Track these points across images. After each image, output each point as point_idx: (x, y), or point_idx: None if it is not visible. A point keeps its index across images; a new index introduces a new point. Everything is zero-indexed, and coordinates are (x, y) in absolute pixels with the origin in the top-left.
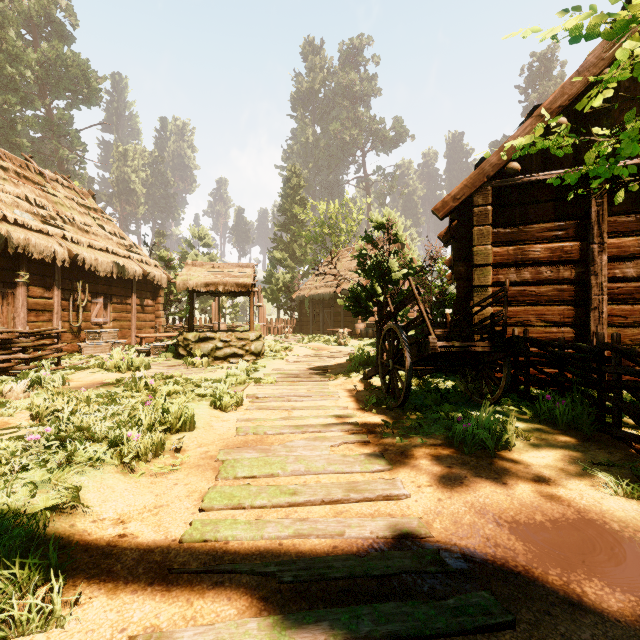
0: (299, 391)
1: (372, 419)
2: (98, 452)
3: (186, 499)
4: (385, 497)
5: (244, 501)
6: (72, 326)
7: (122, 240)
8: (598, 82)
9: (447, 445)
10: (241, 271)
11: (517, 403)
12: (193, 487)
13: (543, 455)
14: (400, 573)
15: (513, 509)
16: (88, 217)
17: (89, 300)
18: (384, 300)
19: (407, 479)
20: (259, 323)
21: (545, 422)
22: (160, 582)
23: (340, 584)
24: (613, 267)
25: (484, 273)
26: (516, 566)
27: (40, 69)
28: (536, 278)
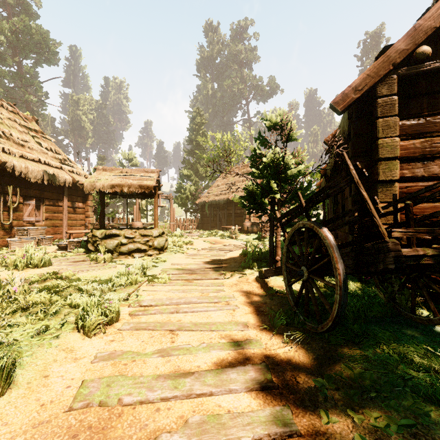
0: (192, 294)
1: (286, 354)
2: None
3: None
4: None
5: None
6: (3, 224)
7: (57, 155)
8: None
9: None
10: (146, 175)
11: None
12: None
13: None
14: None
15: None
16: (27, 135)
17: (21, 202)
18: (279, 198)
19: None
20: (170, 222)
21: None
22: None
23: None
24: None
25: (390, 167)
26: None
27: (12, 36)
28: None
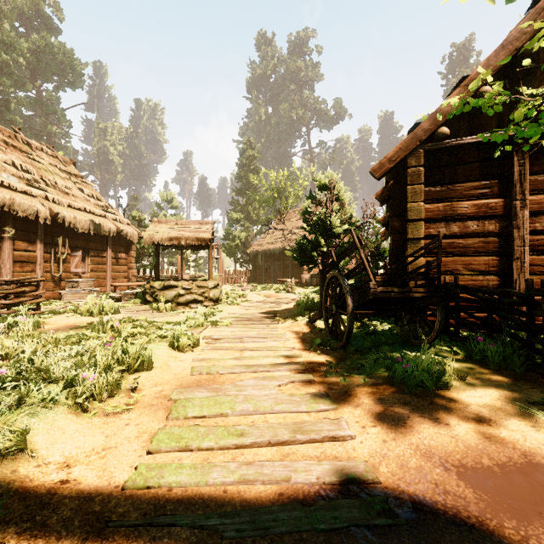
0: (251, 333)
1: (317, 359)
2: (51, 393)
3: (135, 440)
4: (331, 438)
5: (191, 443)
6: (53, 276)
7: (99, 201)
8: (520, 54)
9: (388, 384)
10: (201, 227)
11: (449, 344)
12: (144, 427)
13: (480, 394)
14: (348, 526)
15: (459, 452)
16: (69, 181)
17: (69, 253)
18: (327, 252)
19: (351, 419)
20: (218, 274)
21: (477, 362)
22: (95, 537)
23: (285, 540)
24: (534, 221)
25: (417, 227)
26: (469, 517)
27: (31, 56)
28: (464, 231)
